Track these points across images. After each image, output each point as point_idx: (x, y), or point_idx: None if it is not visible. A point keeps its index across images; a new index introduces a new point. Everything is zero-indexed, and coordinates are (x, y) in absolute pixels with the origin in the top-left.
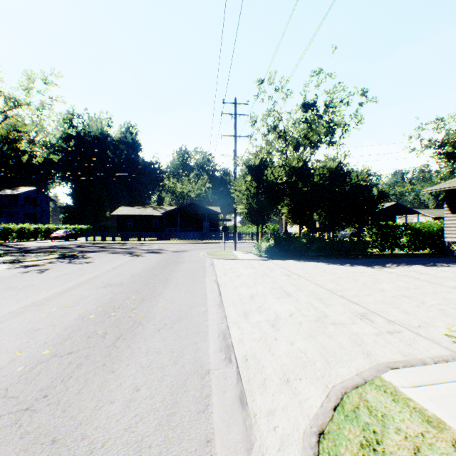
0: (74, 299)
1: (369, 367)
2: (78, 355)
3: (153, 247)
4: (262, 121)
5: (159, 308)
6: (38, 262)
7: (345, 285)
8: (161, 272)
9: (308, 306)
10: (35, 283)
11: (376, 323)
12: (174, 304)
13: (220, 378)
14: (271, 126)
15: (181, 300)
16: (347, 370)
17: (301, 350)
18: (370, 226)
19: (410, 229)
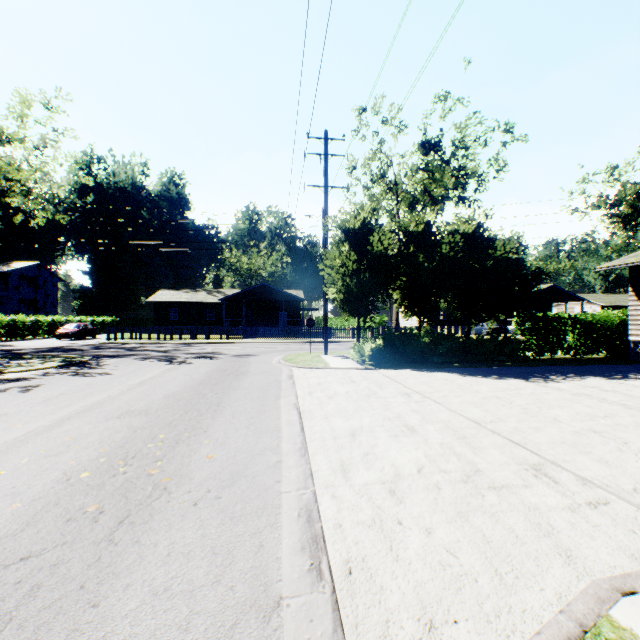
0: (64, 440)
1: (581, 590)
2: (37, 563)
3: (205, 349)
4: (364, 167)
5: (201, 456)
6: (25, 374)
7: (496, 411)
8: (212, 390)
9: (446, 452)
10: (10, 411)
11: (563, 485)
12: (227, 449)
13: (301, 621)
14: (376, 174)
15: (239, 441)
16: (540, 598)
17: (446, 548)
18: (522, 318)
19: (578, 323)
